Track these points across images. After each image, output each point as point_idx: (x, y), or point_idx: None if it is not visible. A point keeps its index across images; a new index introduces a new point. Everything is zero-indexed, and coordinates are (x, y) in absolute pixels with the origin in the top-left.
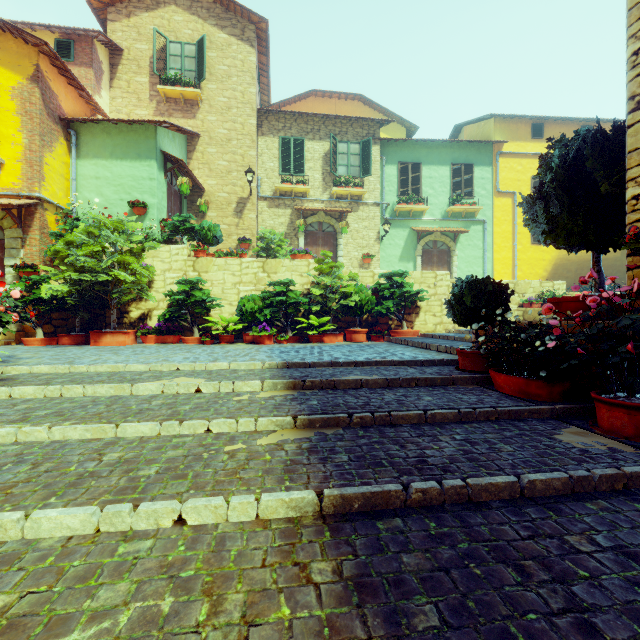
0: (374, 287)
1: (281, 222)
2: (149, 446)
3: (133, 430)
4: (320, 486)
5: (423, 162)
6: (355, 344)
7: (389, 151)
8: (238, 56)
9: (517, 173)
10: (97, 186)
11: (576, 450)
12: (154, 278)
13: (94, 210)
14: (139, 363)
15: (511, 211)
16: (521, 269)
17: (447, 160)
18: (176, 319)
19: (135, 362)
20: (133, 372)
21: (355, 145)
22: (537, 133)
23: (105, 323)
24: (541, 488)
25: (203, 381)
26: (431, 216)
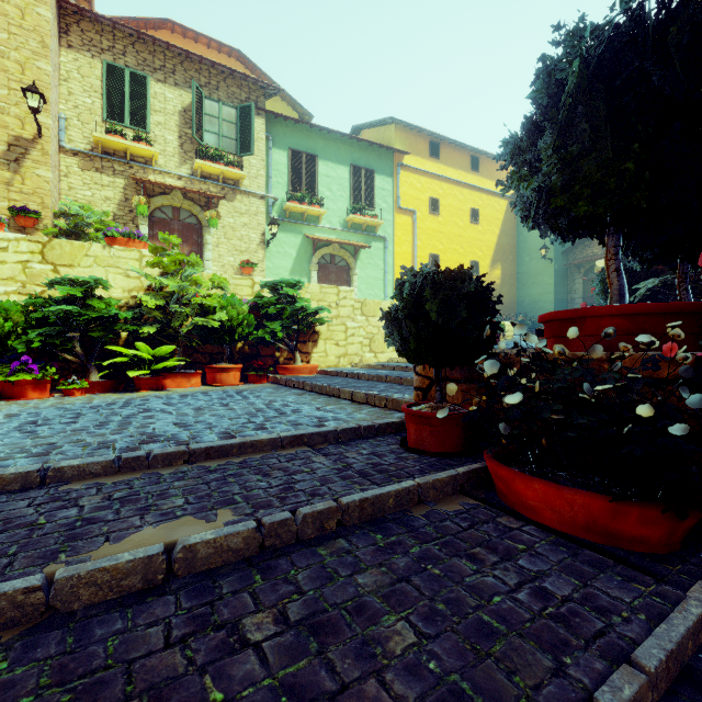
0: (254, 301)
1: (106, 196)
2: None
3: None
4: None
5: (319, 155)
6: (219, 390)
7: (277, 131)
8: None
9: (417, 191)
10: None
11: None
12: None
13: None
14: None
15: (411, 231)
16: None
17: (347, 159)
18: None
19: None
20: None
21: (230, 109)
22: (434, 152)
23: None
24: None
25: None
26: (329, 224)
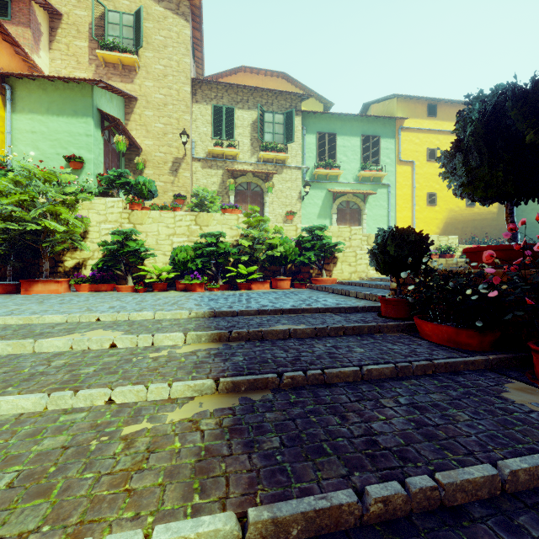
0: (297, 239)
1: (213, 181)
2: (22, 431)
3: (10, 406)
4: (243, 502)
5: (338, 133)
6: (280, 291)
7: (309, 122)
8: (173, 28)
9: (415, 145)
10: (33, 140)
11: (537, 415)
12: (89, 229)
13: (30, 163)
14: (57, 314)
15: (410, 177)
16: (419, 226)
17: (358, 132)
18: (110, 268)
19: (53, 312)
20: (47, 324)
21: (279, 115)
22: (431, 112)
23: (39, 272)
24: (524, 479)
25: (120, 334)
26: (345, 180)
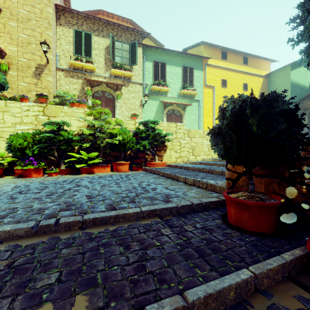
0: (135, 131)
1: (75, 88)
2: None
3: None
4: None
5: (167, 63)
6: (117, 174)
7: (147, 53)
8: None
9: (215, 76)
10: None
11: None
12: None
13: None
14: None
15: (212, 96)
16: None
17: (180, 64)
18: None
19: None
20: None
21: (126, 45)
22: (224, 57)
23: None
24: None
25: None
26: (171, 95)
